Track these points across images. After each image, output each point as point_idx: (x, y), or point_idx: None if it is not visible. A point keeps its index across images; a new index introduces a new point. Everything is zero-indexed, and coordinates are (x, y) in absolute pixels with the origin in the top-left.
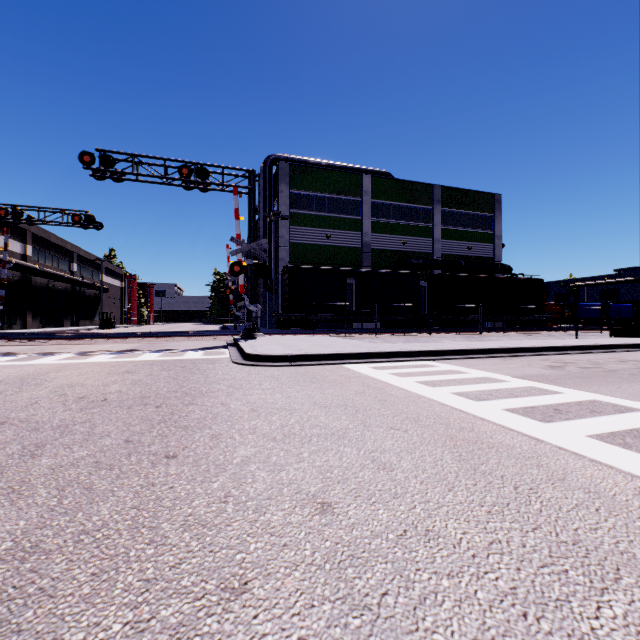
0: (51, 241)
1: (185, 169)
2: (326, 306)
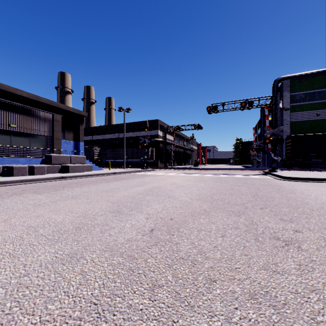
0: (179, 134)
1: (243, 103)
2: (317, 155)
